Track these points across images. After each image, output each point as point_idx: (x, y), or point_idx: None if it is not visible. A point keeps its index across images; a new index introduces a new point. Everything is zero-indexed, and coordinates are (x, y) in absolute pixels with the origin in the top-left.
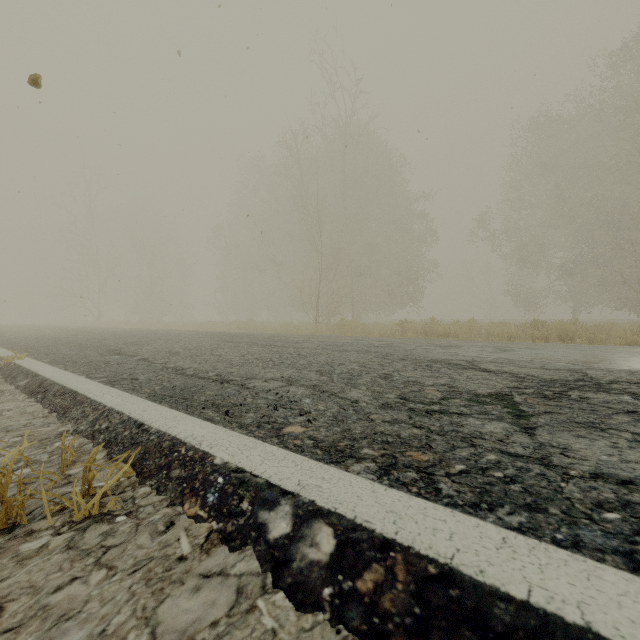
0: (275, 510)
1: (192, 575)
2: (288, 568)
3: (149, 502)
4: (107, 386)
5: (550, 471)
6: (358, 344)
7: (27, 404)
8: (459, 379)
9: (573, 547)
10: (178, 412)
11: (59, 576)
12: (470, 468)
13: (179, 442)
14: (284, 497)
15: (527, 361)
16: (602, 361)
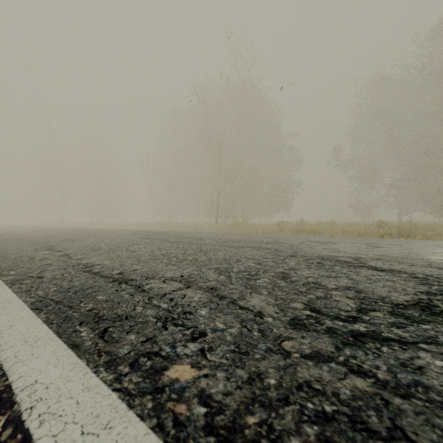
0: None
1: None
2: None
3: None
4: (6, 286)
5: None
6: (250, 240)
7: None
8: (360, 280)
9: None
10: (47, 330)
11: None
12: None
13: (7, 400)
14: None
15: (408, 258)
16: None
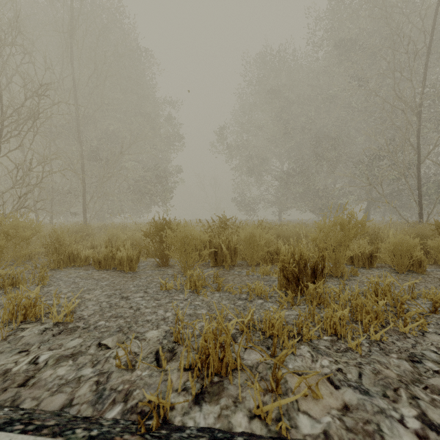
0: None
1: None
2: None
3: None
4: None
5: None
6: None
7: None
8: None
9: None
10: None
11: None
12: None
13: None
14: None
15: None
16: None
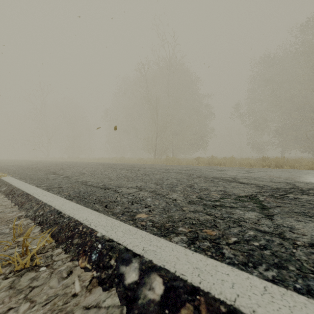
0: (129, 265)
1: (79, 308)
2: (136, 303)
3: (59, 258)
4: (45, 191)
5: (285, 242)
6: (175, 169)
7: (3, 200)
8: (228, 187)
9: (308, 294)
10: (80, 205)
11: (1, 307)
12: (240, 240)
13: (79, 223)
14: (134, 257)
15: (263, 178)
16: (301, 178)
